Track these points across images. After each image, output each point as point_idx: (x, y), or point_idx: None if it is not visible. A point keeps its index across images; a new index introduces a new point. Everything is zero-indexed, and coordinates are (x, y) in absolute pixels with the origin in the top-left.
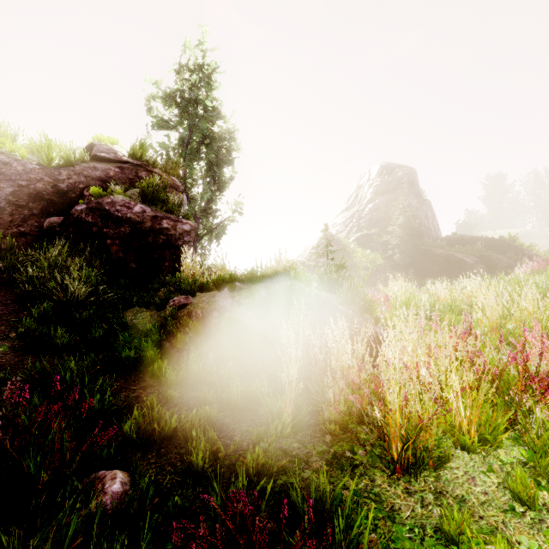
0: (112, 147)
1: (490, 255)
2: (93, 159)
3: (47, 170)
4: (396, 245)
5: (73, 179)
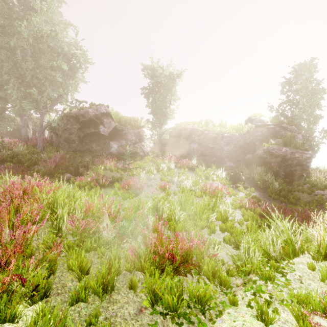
0: (260, 118)
1: None
2: (255, 126)
3: (241, 136)
4: None
5: (250, 138)
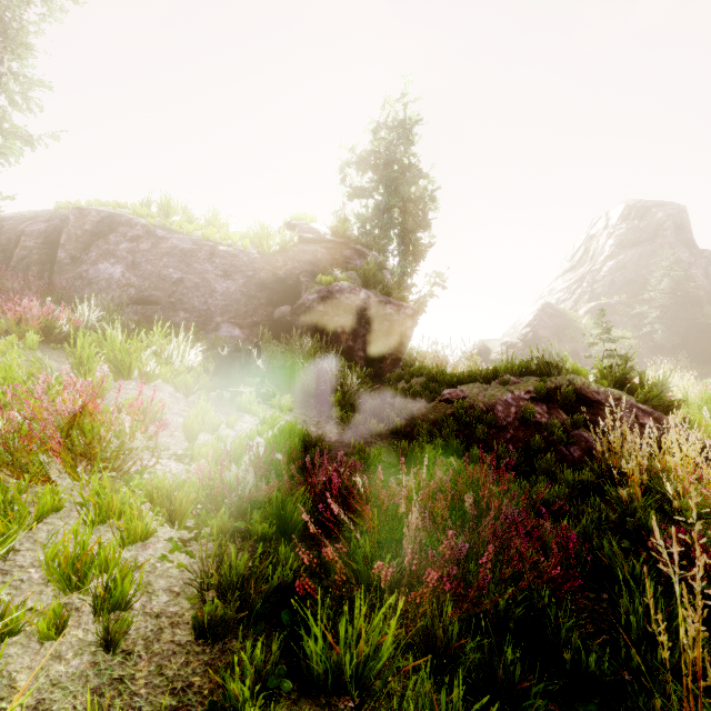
0: (312, 226)
1: None
2: (299, 241)
3: (266, 258)
4: (658, 319)
5: (289, 266)
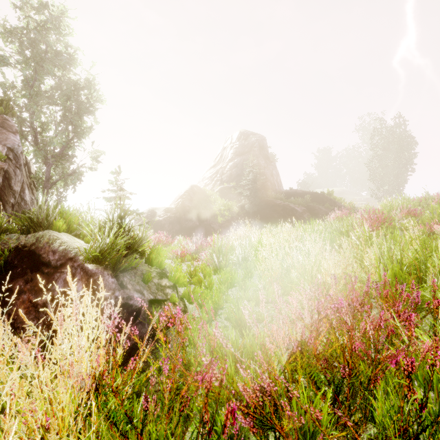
0: None
1: (314, 205)
2: None
3: None
4: (246, 196)
5: None
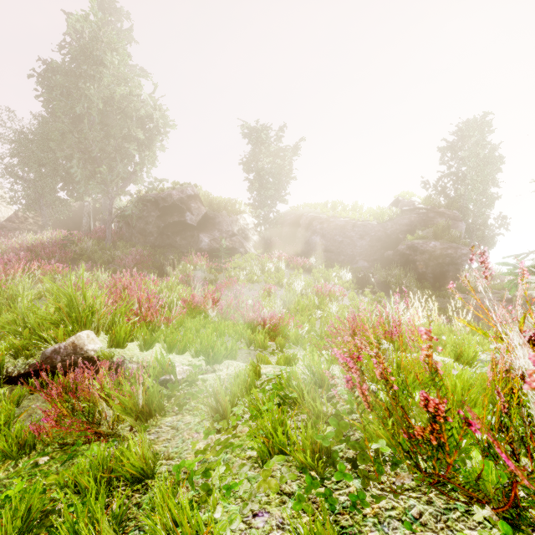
0: (410, 200)
1: None
2: (401, 211)
3: (381, 225)
4: None
5: (393, 228)
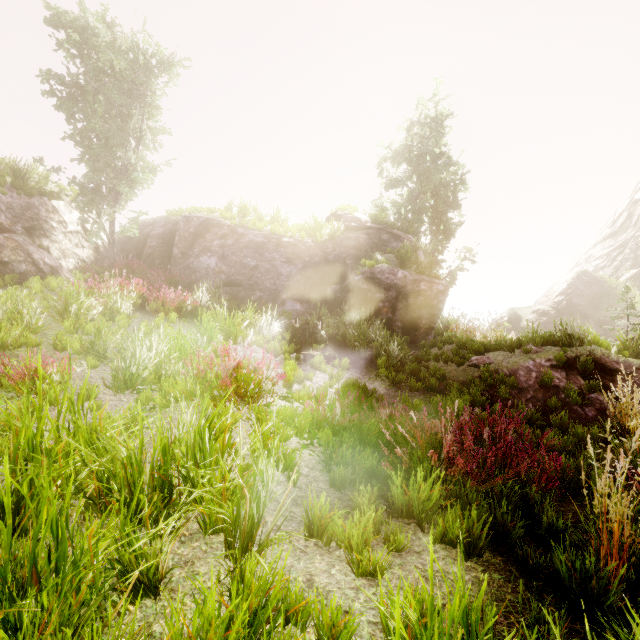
0: (354, 215)
1: None
2: (344, 229)
3: (319, 246)
4: None
5: (337, 251)
